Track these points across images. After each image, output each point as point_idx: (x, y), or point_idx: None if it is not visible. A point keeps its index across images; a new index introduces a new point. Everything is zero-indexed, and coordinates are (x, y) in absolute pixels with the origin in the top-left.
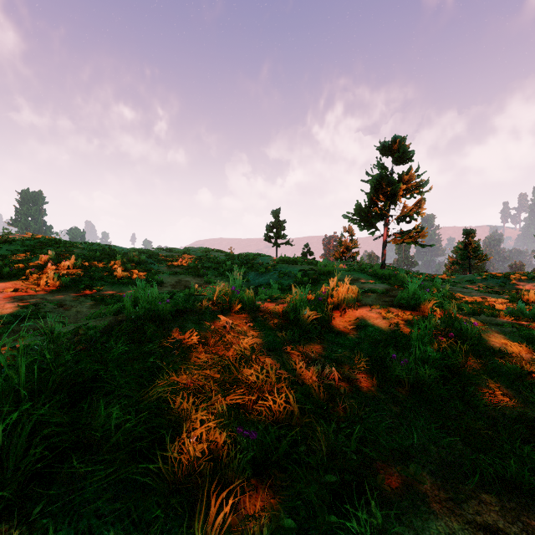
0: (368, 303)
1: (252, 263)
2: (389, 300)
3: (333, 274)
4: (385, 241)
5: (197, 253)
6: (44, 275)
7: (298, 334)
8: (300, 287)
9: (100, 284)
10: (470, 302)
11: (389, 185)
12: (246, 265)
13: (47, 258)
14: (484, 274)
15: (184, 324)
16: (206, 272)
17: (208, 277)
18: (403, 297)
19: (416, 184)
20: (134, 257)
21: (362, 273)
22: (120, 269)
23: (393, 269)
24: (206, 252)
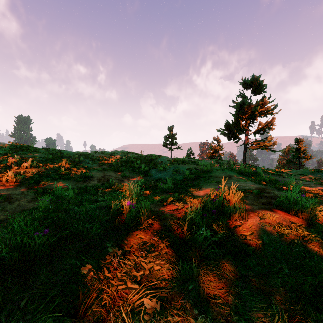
0: (253, 209)
1: (155, 162)
2: (266, 202)
3: (211, 172)
4: (246, 147)
5: (119, 155)
6: (7, 173)
7: (195, 261)
8: (188, 182)
9: (46, 179)
10: (317, 195)
11: (249, 109)
12: (150, 163)
13: (13, 160)
14: (312, 169)
15: (61, 263)
16: (123, 169)
17: (124, 172)
18: (282, 202)
19: (269, 108)
20: (75, 158)
21: (231, 171)
22: (63, 168)
23: (249, 166)
24: (125, 154)
